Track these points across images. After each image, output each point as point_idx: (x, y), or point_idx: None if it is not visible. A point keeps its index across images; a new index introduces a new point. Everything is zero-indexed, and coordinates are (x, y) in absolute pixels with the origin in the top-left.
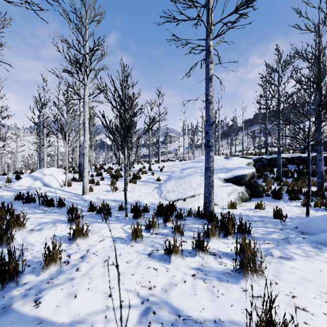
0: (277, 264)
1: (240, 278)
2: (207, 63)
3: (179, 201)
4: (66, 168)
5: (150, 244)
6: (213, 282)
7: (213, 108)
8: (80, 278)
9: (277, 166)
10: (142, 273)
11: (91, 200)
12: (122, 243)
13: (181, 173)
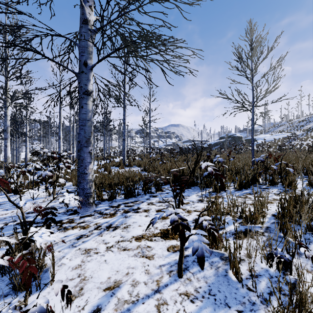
0: None
1: None
2: None
3: None
4: None
5: None
6: None
7: None
8: None
9: None
10: None
11: None
12: None
13: None
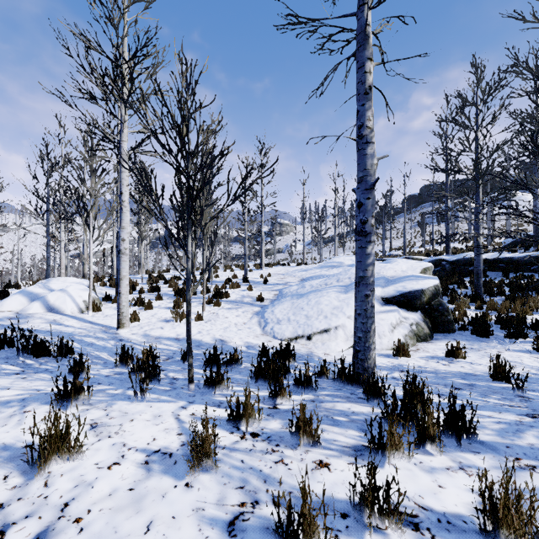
0: None
1: None
2: (360, 60)
3: (298, 340)
4: (90, 278)
5: (237, 477)
6: None
7: (374, 154)
8: None
9: (468, 275)
10: None
11: (132, 338)
12: (165, 474)
13: (301, 288)
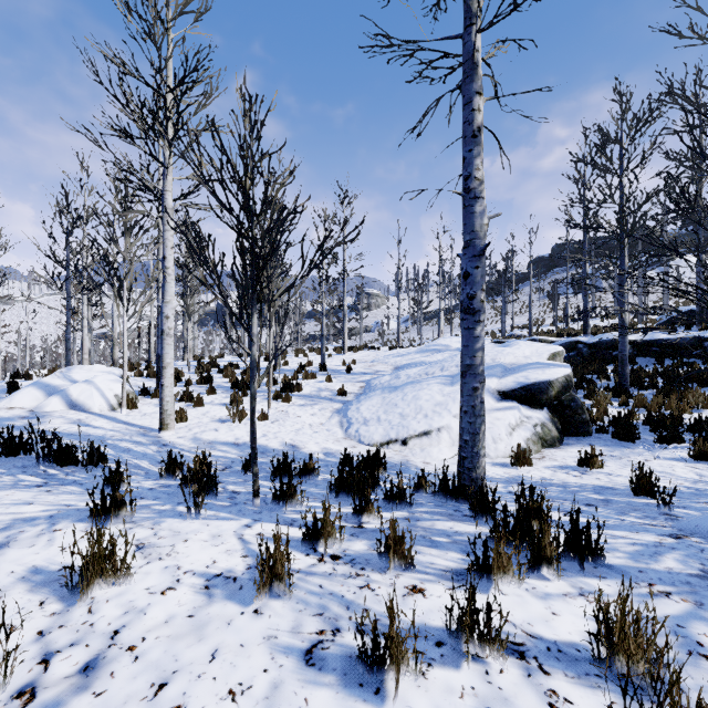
0: None
1: None
2: (467, 94)
3: (391, 446)
4: (124, 366)
5: (314, 603)
6: None
7: (484, 212)
8: None
9: (611, 361)
10: None
11: (178, 443)
12: (229, 600)
13: (394, 378)
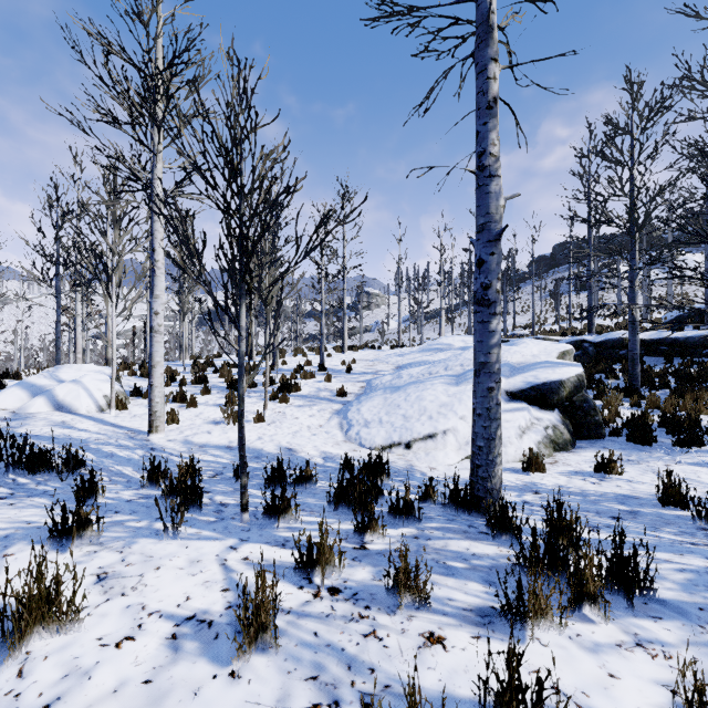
0: None
1: None
2: (481, 61)
3: (394, 450)
4: (112, 365)
5: (307, 660)
6: None
7: (501, 192)
8: None
9: (618, 361)
10: None
11: (167, 447)
12: (200, 655)
13: (396, 378)
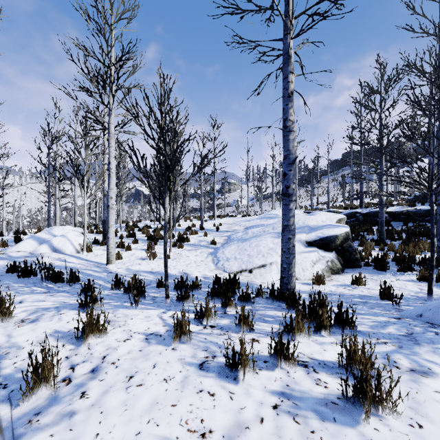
0: (411, 384)
1: (356, 414)
2: (285, 73)
3: (242, 273)
4: (84, 226)
5: (202, 346)
6: (310, 421)
7: (295, 139)
8: (86, 412)
9: (376, 224)
10: (190, 403)
11: (118, 271)
12: (159, 344)
13: (245, 234)
